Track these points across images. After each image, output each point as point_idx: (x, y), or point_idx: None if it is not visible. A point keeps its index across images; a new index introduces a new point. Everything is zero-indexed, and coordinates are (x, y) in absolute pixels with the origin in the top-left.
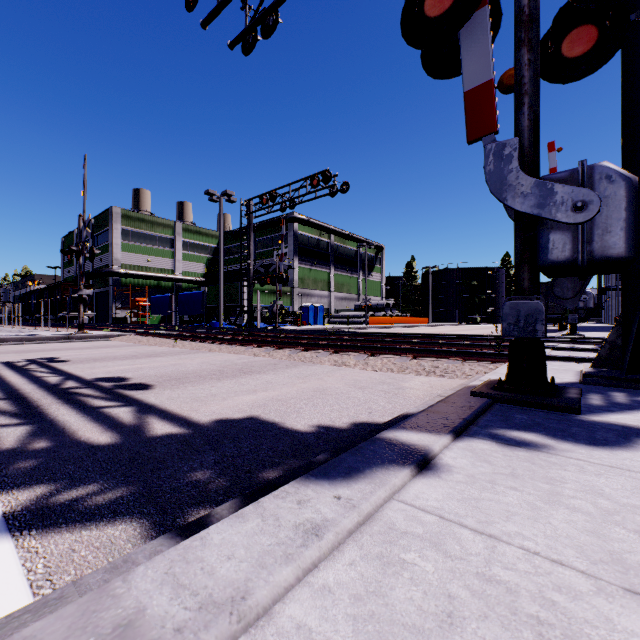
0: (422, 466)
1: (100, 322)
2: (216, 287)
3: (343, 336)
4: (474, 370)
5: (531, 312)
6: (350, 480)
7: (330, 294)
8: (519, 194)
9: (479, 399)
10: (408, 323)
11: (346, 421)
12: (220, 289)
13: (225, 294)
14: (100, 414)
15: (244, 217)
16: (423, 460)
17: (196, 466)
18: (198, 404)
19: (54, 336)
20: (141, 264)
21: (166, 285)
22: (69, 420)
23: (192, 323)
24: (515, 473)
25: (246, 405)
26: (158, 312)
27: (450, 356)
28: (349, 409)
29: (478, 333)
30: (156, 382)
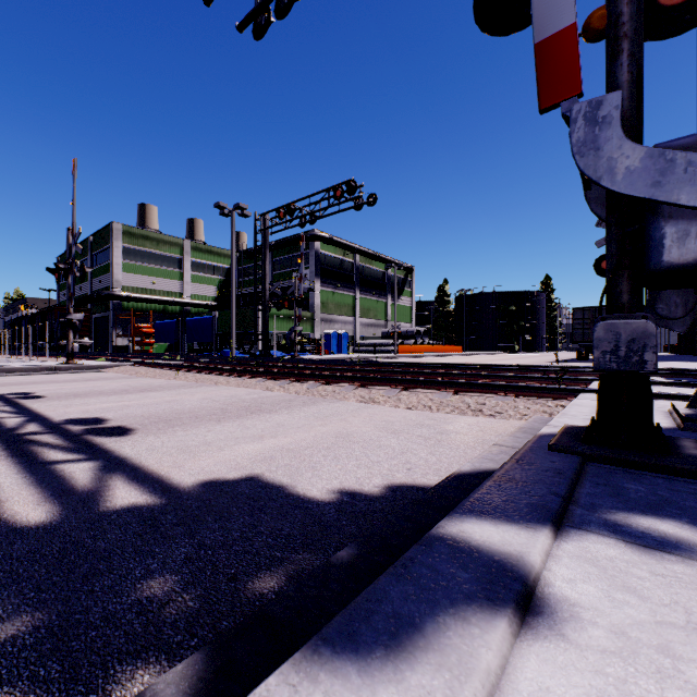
0: (524, 606)
1: (99, 351)
2: (229, 312)
3: (370, 366)
4: (530, 408)
5: (637, 336)
6: (400, 658)
7: (355, 320)
8: (623, 170)
9: (563, 456)
10: (441, 352)
11: (378, 483)
12: (232, 314)
13: (239, 320)
14: (49, 473)
15: (259, 233)
16: (523, 592)
17: (155, 567)
18: (184, 457)
19: (38, 367)
20: (145, 286)
21: (173, 310)
22: (2, 483)
23: (202, 352)
24: (696, 623)
25: (247, 458)
26: (163, 340)
27: (499, 391)
28: (381, 464)
29: (519, 363)
30: (140, 425)
